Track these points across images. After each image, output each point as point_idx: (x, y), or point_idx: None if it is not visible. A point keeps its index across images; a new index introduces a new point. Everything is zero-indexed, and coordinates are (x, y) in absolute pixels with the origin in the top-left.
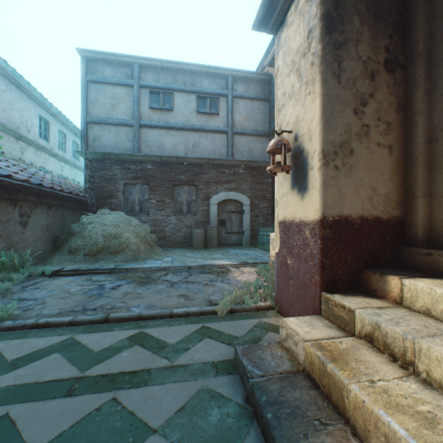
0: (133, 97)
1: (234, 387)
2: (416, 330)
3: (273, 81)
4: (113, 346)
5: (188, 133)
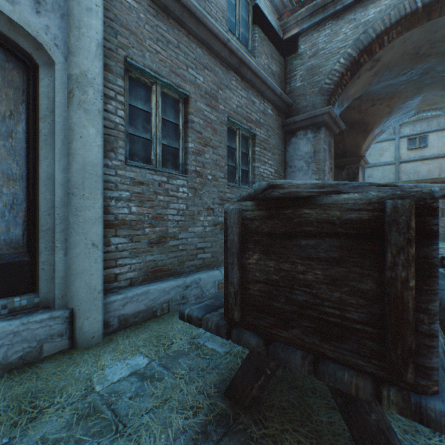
0: (394, 146)
1: None
2: None
3: None
4: None
5: (441, 159)
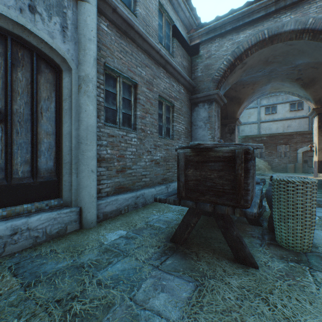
0: (257, 112)
1: None
2: None
3: None
4: None
5: (284, 121)
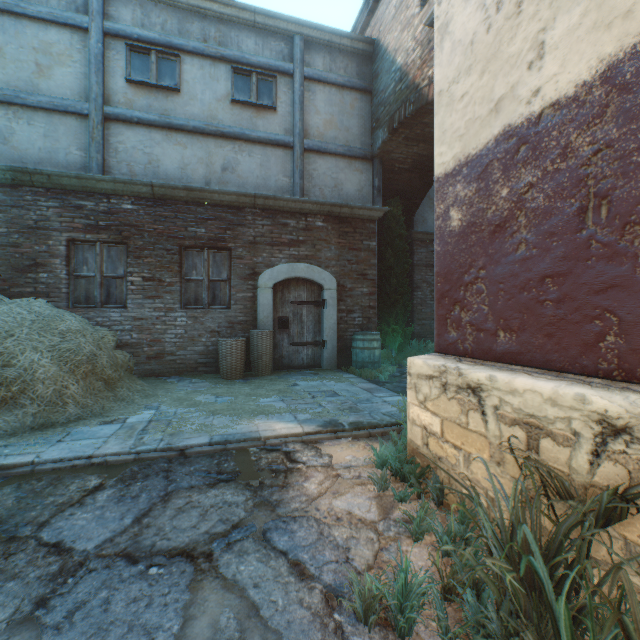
0: (88, 55)
1: None
2: None
3: (382, 51)
4: None
5: (213, 141)
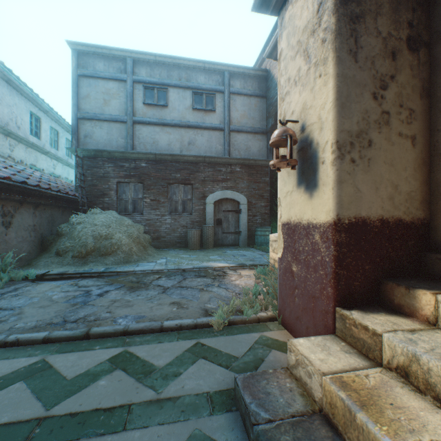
0: (126, 93)
1: (234, 432)
2: None
3: (271, 77)
4: (90, 371)
5: (184, 130)
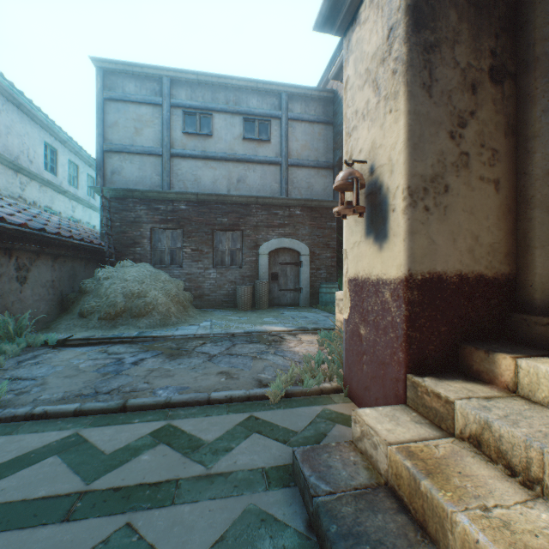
0: (162, 120)
1: (292, 507)
2: (543, 433)
3: (339, 99)
4: (130, 445)
5: (232, 164)
